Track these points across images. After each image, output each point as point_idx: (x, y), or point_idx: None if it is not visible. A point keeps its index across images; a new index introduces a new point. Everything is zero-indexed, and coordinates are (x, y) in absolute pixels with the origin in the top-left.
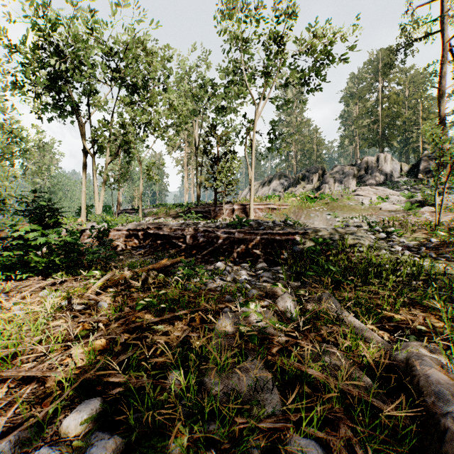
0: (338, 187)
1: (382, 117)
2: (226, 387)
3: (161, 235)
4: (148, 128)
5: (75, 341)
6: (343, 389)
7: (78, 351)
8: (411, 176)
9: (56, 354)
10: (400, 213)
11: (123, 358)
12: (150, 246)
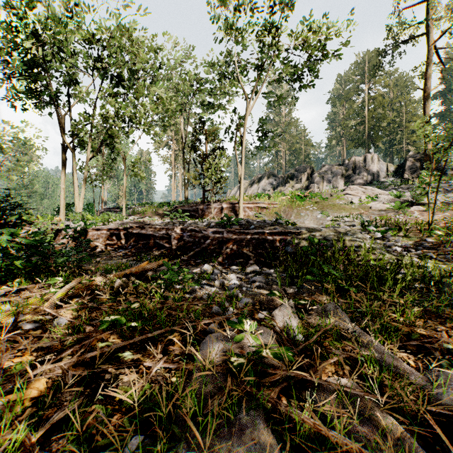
0: (326, 187)
1: (368, 118)
2: None
3: (144, 235)
4: (132, 122)
5: None
6: None
7: (0, 401)
8: (397, 176)
9: None
10: (390, 213)
11: (60, 417)
12: (131, 247)
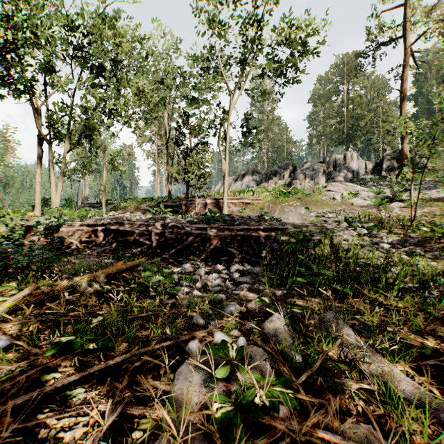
0: (308, 183)
1: (347, 118)
2: None
3: (123, 232)
4: (113, 114)
5: None
6: None
7: None
8: (375, 173)
9: None
10: (371, 209)
11: None
12: (109, 244)
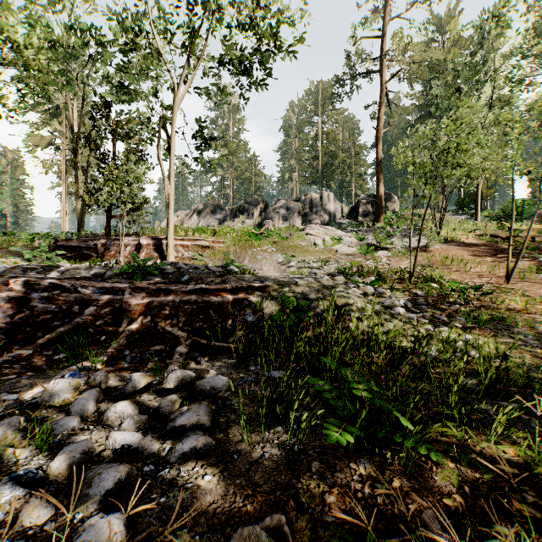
0: (282, 225)
1: (322, 154)
2: None
3: None
4: None
5: None
6: None
7: None
8: (352, 218)
9: None
10: (358, 257)
11: None
12: None
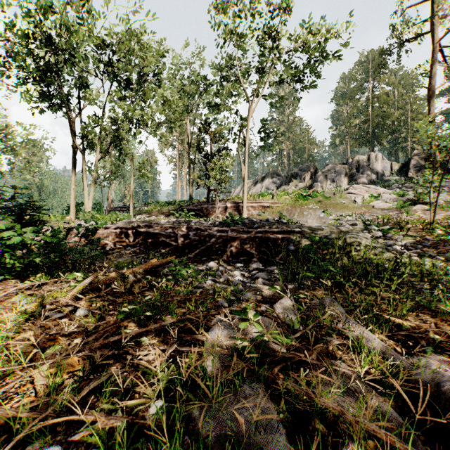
0: (329, 185)
1: (373, 117)
2: (220, 424)
3: (151, 234)
4: (139, 124)
5: (40, 361)
6: (367, 428)
7: (42, 374)
8: (401, 175)
9: (15, 378)
10: (393, 211)
11: (95, 385)
12: (140, 245)
